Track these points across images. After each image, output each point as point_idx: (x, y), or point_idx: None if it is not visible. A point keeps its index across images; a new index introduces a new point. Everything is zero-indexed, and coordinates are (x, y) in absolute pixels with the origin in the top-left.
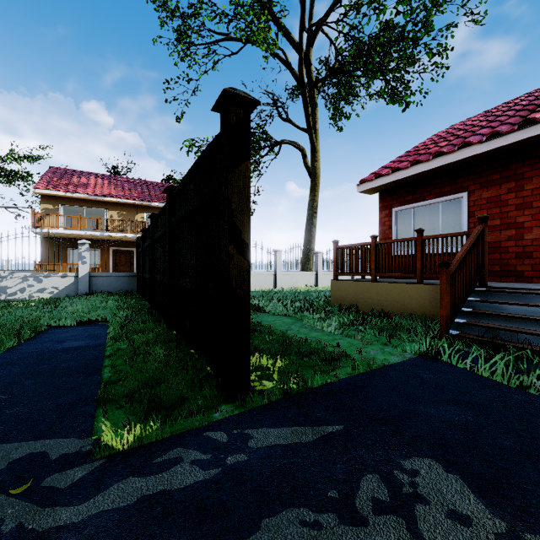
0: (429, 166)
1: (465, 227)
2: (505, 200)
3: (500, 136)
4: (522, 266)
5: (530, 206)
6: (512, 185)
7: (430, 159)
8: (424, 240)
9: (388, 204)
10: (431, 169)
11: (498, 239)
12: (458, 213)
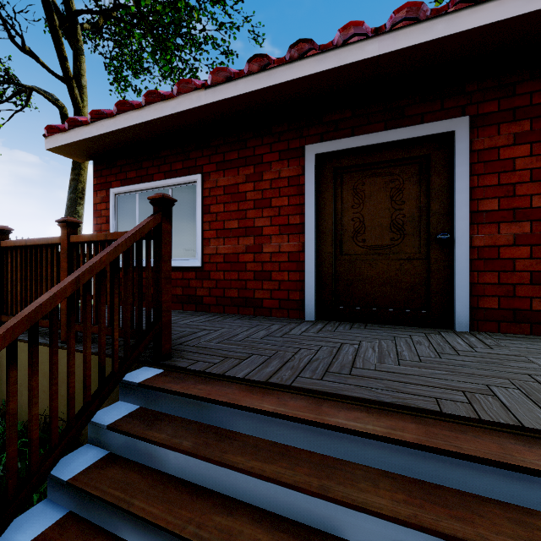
0: (142, 116)
1: (199, 228)
2: (244, 192)
3: (229, 80)
4: (261, 291)
5: (269, 204)
6: (251, 170)
7: (143, 103)
8: (75, 244)
9: (106, 181)
10: (146, 122)
11: (236, 249)
12: (192, 206)
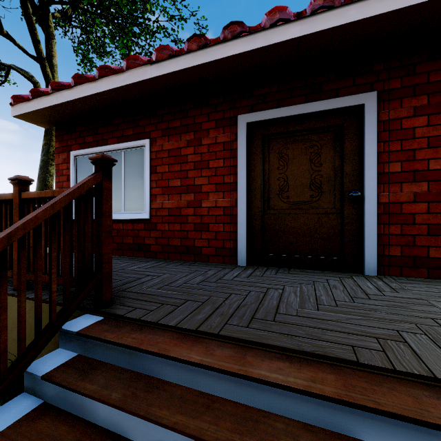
0: (96, 88)
1: (147, 186)
2: (185, 155)
3: (171, 57)
4: (200, 240)
5: (207, 165)
6: (191, 136)
7: (97, 76)
8: (26, 200)
9: (67, 145)
10: (100, 93)
11: (178, 204)
12: (141, 167)
